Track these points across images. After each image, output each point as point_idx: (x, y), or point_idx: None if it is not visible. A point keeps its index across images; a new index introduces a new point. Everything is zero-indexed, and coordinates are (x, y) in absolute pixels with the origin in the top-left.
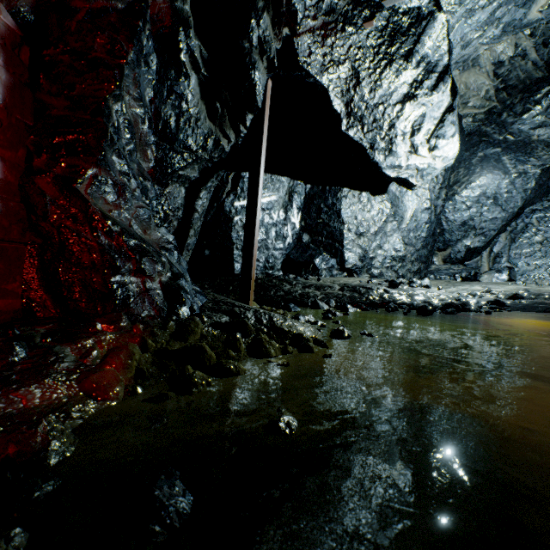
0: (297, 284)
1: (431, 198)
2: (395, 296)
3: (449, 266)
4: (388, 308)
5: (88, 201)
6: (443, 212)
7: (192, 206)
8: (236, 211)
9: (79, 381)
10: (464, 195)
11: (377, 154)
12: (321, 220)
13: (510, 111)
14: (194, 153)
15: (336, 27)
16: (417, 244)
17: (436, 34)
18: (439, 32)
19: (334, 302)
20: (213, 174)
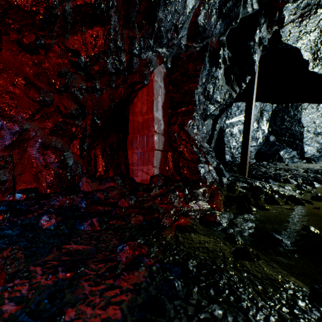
0: (270, 168)
1: None
2: None
3: None
4: None
5: (189, 134)
6: None
7: (214, 128)
8: (227, 126)
9: (208, 203)
10: None
11: None
12: (284, 126)
13: None
14: (219, 102)
15: (310, 13)
16: None
17: None
18: None
19: (301, 180)
20: (224, 110)
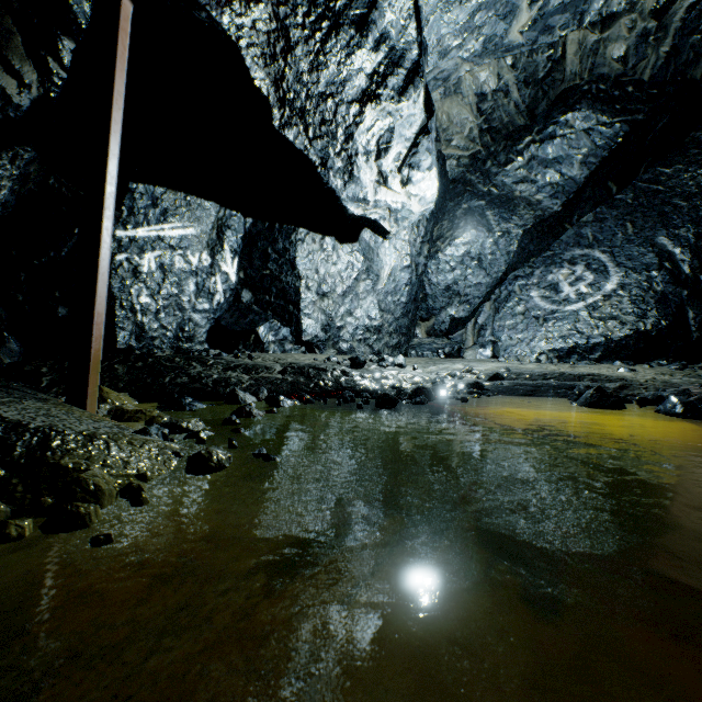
0: (216, 365)
1: (412, 254)
2: (356, 381)
3: (432, 340)
4: (341, 398)
5: None
6: (425, 273)
7: None
8: (120, 246)
9: None
10: (448, 253)
11: (333, 176)
12: (269, 271)
13: (495, 159)
14: None
15: None
16: (396, 311)
17: (400, 5)
18: (404, 2)
19: (267, 392)
20: None
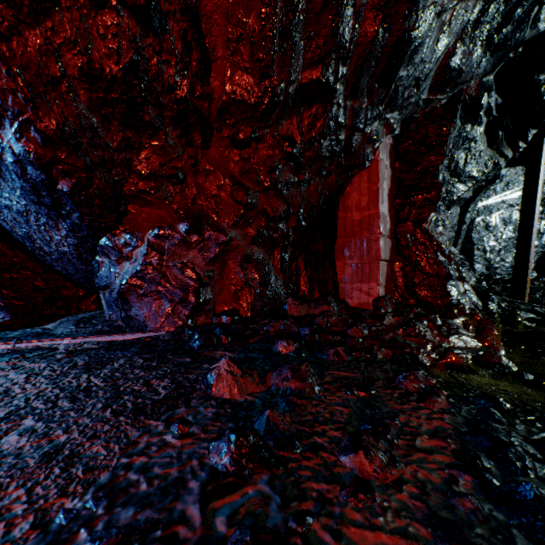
0: None
1: None
2: None
3: None
4: None
5: (431, 234)
6: None
7: (461, 220)
8: (477, 212)
9: (478, 340)
10: None
11: None
12: None
13: None
14: (474, 179)
15: None
16: None
17: None
18: None
19: None
20: (482, 190)
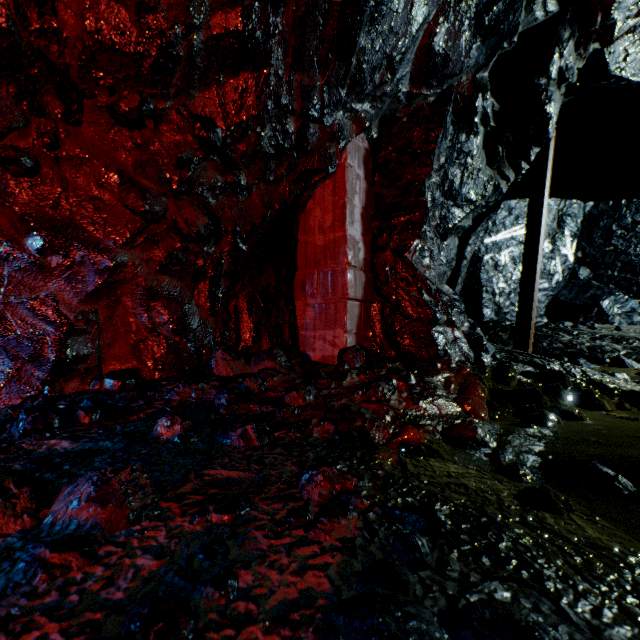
0: (581, 335)
1: None
2: None
3: None
4: None
5: (414, 267)
6: None
7: (461, 254)
8: (486, 249)
9: (457, 403)
10: None
11: None
12: (612, 247)
13: None
14: (473, 203)
15: None
16: None
17: None
18: None
19: None
20: (484, 219)
